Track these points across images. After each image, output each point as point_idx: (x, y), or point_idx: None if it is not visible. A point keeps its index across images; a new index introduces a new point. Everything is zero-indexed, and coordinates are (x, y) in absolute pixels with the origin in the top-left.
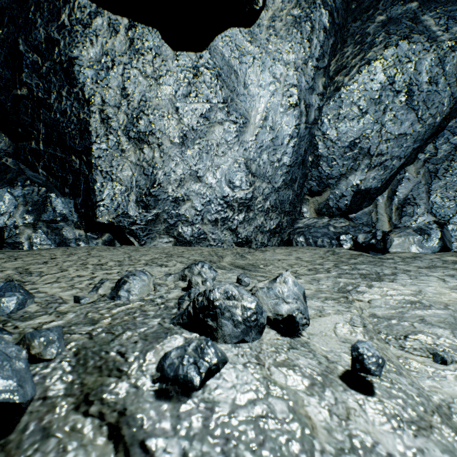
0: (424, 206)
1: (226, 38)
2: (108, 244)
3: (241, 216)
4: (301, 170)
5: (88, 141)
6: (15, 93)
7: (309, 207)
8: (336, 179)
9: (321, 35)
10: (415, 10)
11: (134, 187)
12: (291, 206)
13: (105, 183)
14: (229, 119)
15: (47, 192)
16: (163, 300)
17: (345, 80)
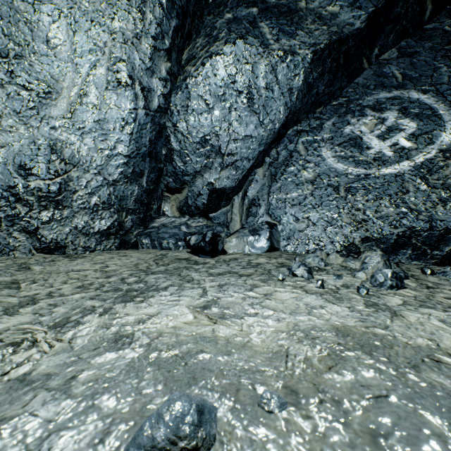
0: (265, 207)
1: None
2: None
3: (47, 214)
4: (149, 163)
5: None
6: None
7: (171, 205)
8: (192, 176)
9: (157, 11)
10: (256, 15)
11: None
12: (138, 202)
13: None
14: (16, 82)
15: None
16: None
17: (192, 70)
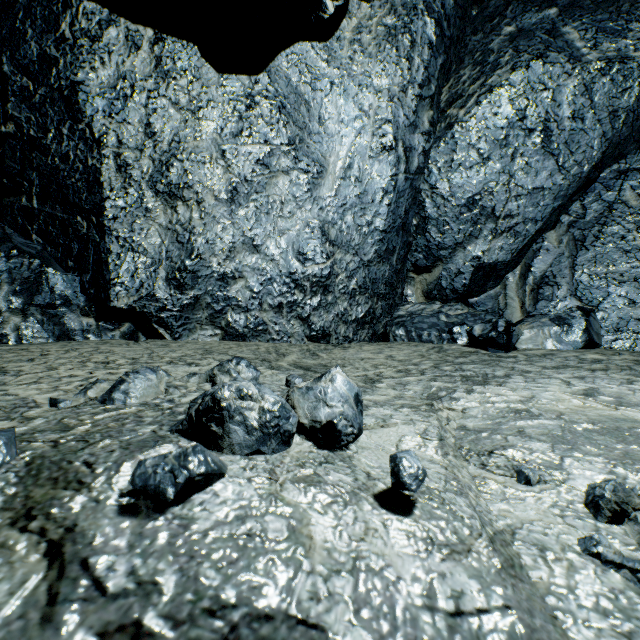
0: (567, 287)
1: (292, 56)
2: (128, 338)
3: (316, 300)
4: (401, 237)
5: (99, 197)
6: None
7: (415, 288)
8: (450, 250)
9: (426, 52)
10: (555, 19)
11: (164, 259)
12: (388, 286)
13: (123, 254)
14: (298, 167)
15: (42, 266)
16: (171, 405)
17: (460, 114)
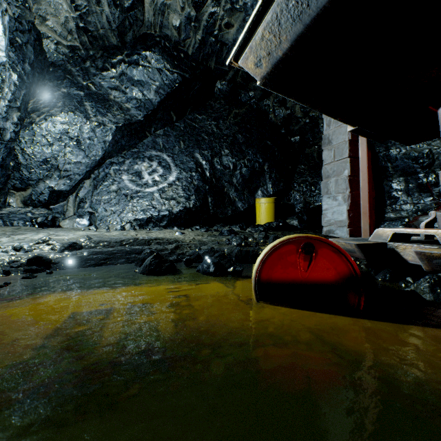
0: (89, 203)
1: None
2: None
3: None
4: (1, 171)
5: None
6: None
7: (16, 199)
8: (36, 181)
9: (13, 87)
10: (83, 97)
11: None
12: None
13: None
14: None
15: None
16: None
17: (37, 119)
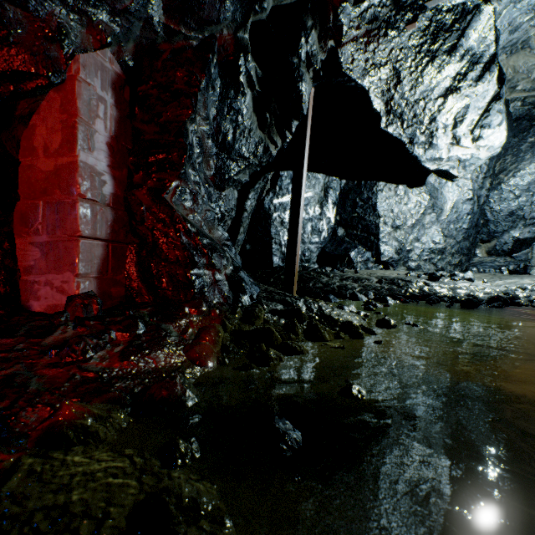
0: None
1: (432, 176)
2: (380, 269)
3: (438, 257)
4: (474, 229)
5: (378, 231)
6: (352, 215)
7: (481, 250)
8: (500, 233)
9: (487, 161)
10: None
11: (393, 246)
12: (468, 250)
13: (383, 246)
14: (433, 212)
15: (364, 250)
16: None
17: (504, 179)
